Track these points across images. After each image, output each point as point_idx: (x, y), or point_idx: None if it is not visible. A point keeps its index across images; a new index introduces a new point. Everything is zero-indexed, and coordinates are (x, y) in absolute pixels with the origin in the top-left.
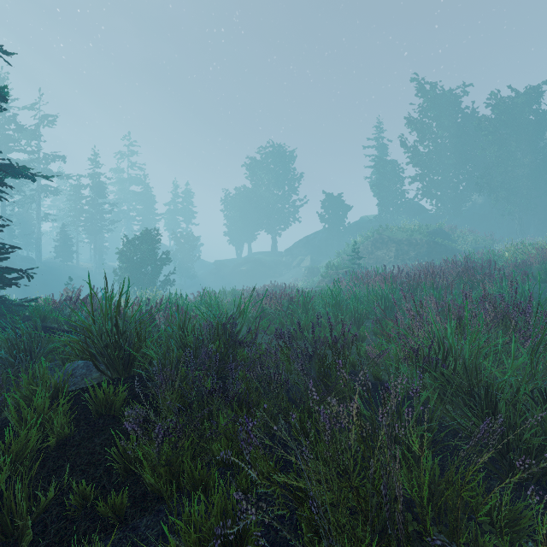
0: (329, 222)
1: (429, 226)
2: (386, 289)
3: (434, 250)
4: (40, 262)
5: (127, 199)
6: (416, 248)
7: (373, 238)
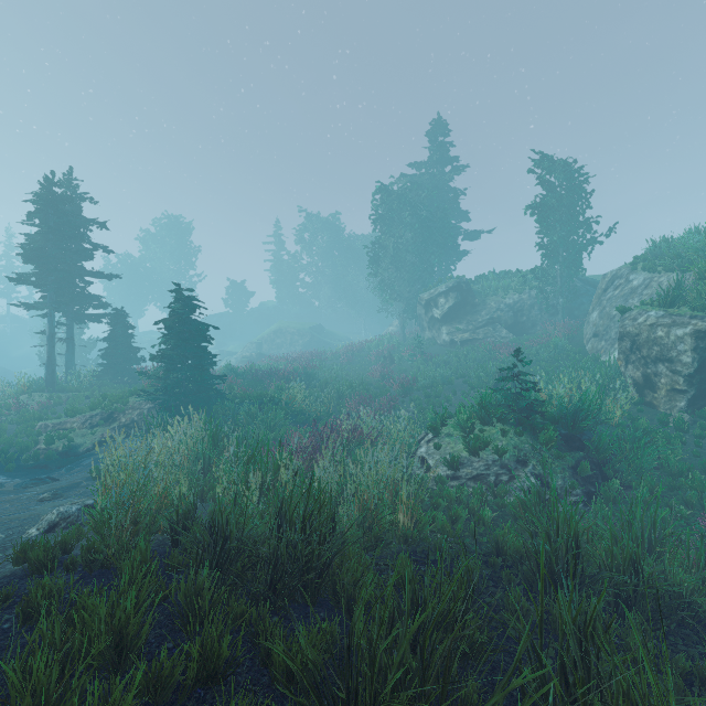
0: (233, 307)
1: (312, 323)
2: (285, 362)
3: (314, 340)
4: None
5: None
6: (303, 338)
7: (275, 329)
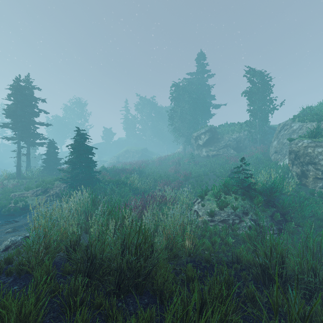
0: (106, 140)
1: (142, 147)
2: (130, 165)
3: (143, 155)
4: None
5: None
6: (138, 154)
7: (125, 150)
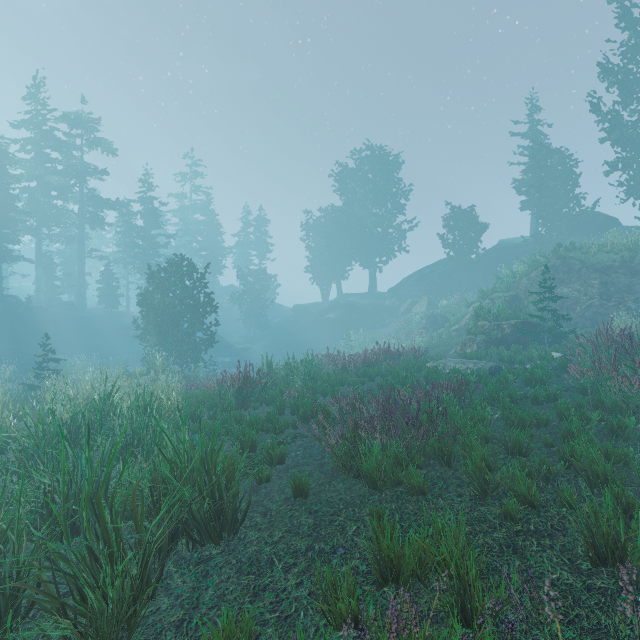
0: (454, 248)
1: None
2: None
3: None
4: (82, 309)
5: (190, 231)
6: None
7: (549, 266)
